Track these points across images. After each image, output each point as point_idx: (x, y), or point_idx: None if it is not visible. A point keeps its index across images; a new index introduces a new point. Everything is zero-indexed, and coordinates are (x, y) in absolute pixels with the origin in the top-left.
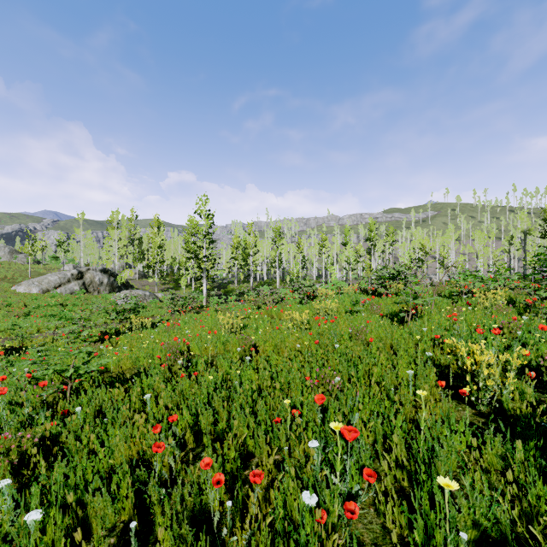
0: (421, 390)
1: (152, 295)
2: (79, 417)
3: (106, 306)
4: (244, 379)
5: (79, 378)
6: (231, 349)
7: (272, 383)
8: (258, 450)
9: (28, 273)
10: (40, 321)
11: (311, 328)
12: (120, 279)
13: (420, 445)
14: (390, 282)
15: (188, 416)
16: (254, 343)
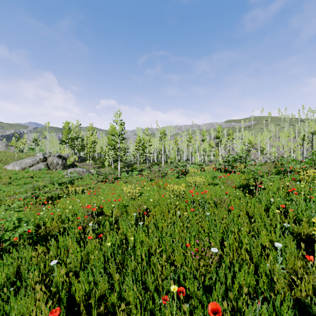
0: None
1: (87, 171)
2: None
3: (52, 179)
4: (138, 241)
5: (6, 242)
6: (129, 214)
7: (159, 245)
8: None
9: (15, 157)
10: (16, 188)
11: (186, 196)
12: (68, 161)
13: None
14: (236, 164)
15: (85, 285)
16: (146, 207)
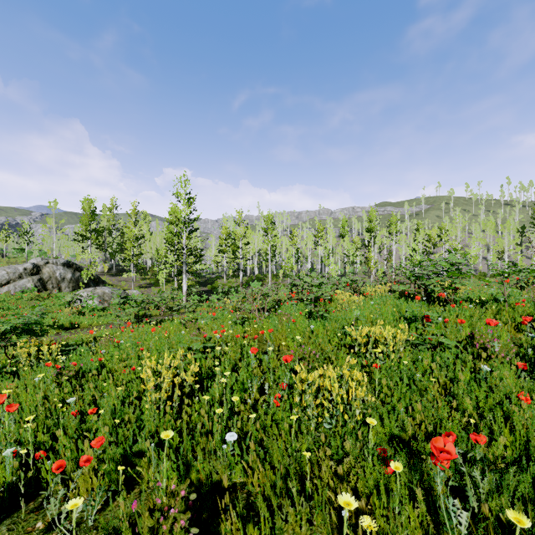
0: None
1: (122, 293)
2: None
3: None
4: None
5: None
6: None
7: None
8: None
9: None
10: None
11: None
12: (85, 275)
13: None
14: (464, 283)
15: None
16: (211, 472)
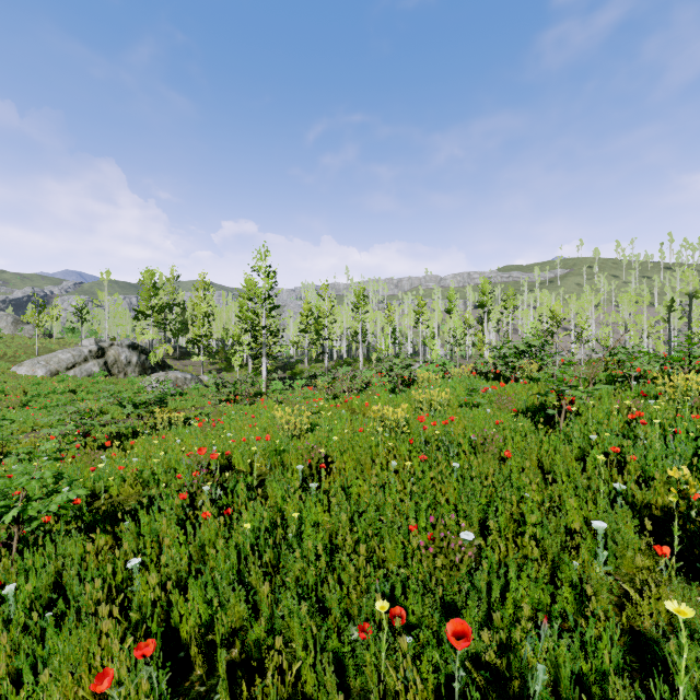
0: (675, 601)
1: (195, 378)
2: (10, 602)
3: (119, 395)
4: (307, 522)
5: (30, 523)
6: (288, 467)
7: (352, 530)
8: (323, 697)
9: (35, 349)
10: (40, 415)
11: (410, 430)
12: (153, 358)
13: (651, 697)
14: (521, 362)
15: (200, 607)
16: (325, 454)
